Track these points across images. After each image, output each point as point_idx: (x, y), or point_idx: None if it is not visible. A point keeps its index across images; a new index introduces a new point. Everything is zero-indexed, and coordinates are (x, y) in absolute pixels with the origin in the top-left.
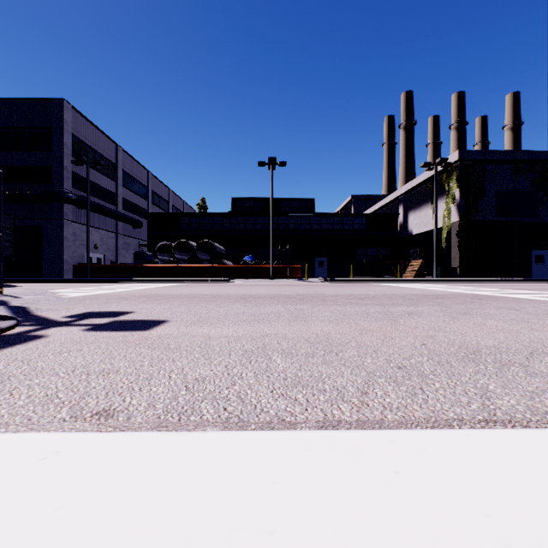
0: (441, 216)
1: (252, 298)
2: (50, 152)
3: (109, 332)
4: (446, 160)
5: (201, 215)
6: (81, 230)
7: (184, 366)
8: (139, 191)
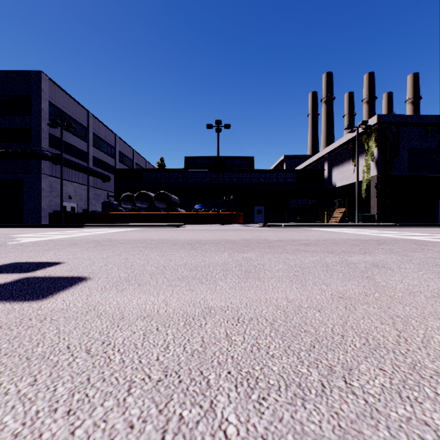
0: (361, 171)
1: (198, 244)
2: (29, 116)
3: None
4: (367, 123)
5: (159, 170)
6: (57, 183)
7: None
8: (107, 151)
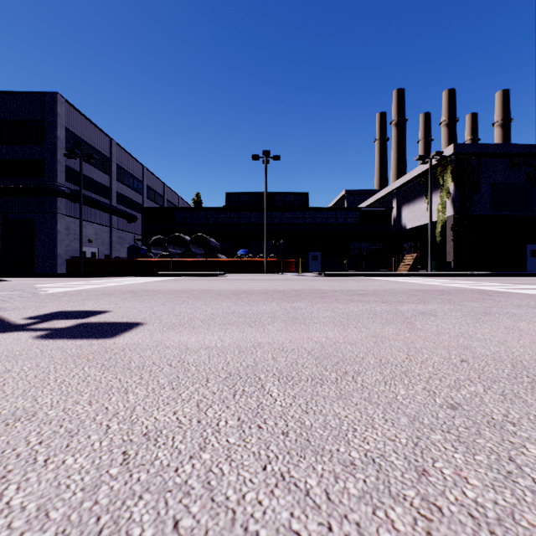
0: (435, 210)
1: (244, 294)
2: (43, 146)
3: (64, 341)
4: (441, 153)
5: (195, 209)
6: (75, 224)
7: (137, 404)
8: (133, 185)
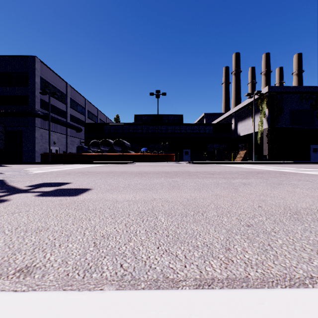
0: (257, 125)
1: (145, 173)
2: (27, 87)
3: (51, 197)
4: (260, 92)
5: (116, 124)
6: (46, 133)
7: (96, 225)
8: (80, 110)
